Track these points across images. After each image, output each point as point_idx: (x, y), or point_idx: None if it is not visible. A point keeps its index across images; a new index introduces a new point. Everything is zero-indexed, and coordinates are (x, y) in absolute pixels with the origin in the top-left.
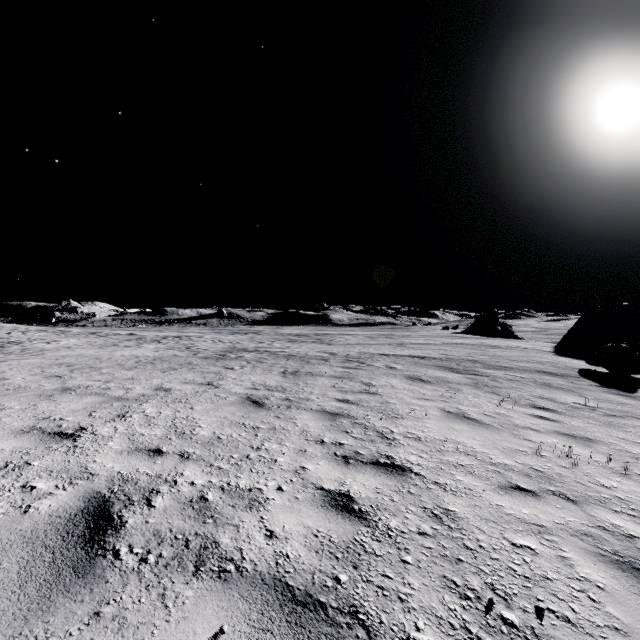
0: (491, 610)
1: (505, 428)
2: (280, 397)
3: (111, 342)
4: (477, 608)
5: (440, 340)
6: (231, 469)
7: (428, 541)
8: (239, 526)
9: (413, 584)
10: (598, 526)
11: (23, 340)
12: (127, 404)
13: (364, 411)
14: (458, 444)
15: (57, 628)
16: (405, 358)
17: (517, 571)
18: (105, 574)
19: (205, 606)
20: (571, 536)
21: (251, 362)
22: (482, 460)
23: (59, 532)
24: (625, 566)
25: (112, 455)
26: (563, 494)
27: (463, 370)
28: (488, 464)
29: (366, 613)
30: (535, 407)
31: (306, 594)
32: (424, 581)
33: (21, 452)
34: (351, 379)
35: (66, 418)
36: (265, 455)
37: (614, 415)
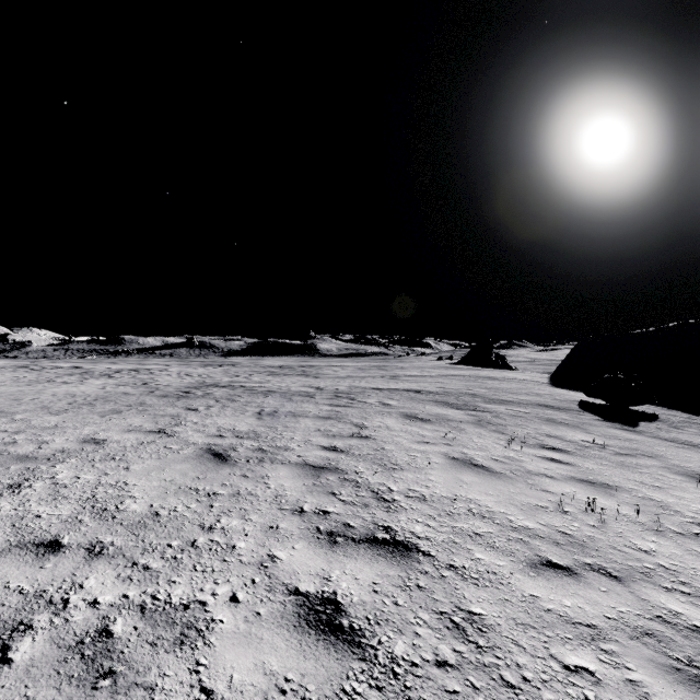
0: None
1: (518, 476)
2: (251, 447)
3: (46, 377)
4: None
5: (435, 372)
6: (164, 568)
7: (451, 678)
8: (155, 688)
9: None
10: (656, 617)
11: None
12: (32, 466)
13: (355, 462)
14: (470, 502)
15: None
16: (400, 392)
17: None
18: None
19: None
20: (631, 640)
21: (221, 401)
22: (501, 524)
23: None
24: None
25: None
26: (603, 568)
27: (463, 405)
28: (509, 530)
29: None
30: (544, 447)
31: None
32: None
33: None
34: (340, 420)
35: None
36: (219, 539)
37: (625, 454)
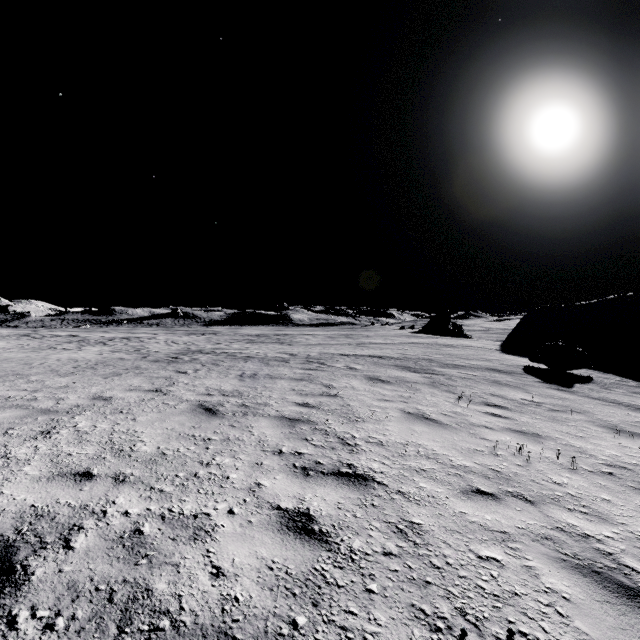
0: None
1: (462, 427)
2: (236, 403)
3: (47, 345)
4: None
5: (398, 340)
6: (175, 491)
7: (394, 562)
8: (179, 565)
9: (379, 619)
10: (556, 527)
11: None
12: (55, 417)
13: (325, 415)
14: (419, 447)
15: None
16: (365, 358)
17: (486, 589)
18: None
19: None
20: (533, 541)
21: (206, 365)
22: (443, 463)
23: None
24: (585, 570)
25: (26, 483)
26: (521, 495)
27: (420, 369)
28: (449, 467)
29: None
30: (488, 404)
31: None
32: (391, 614)
33: None
34: (311, 381)
35: None
36: (216, 471)
37: (557, 410)
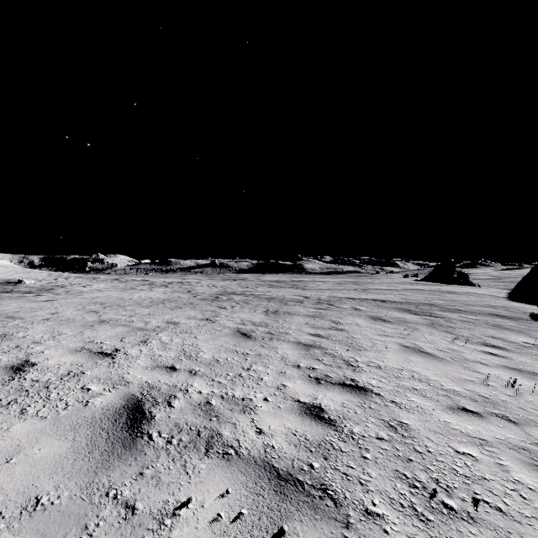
0: (434, 497)
1: (456, 361)
2: (264, 331)
3: (130, 286)
4: (423, 494)
5: (401, 286)
6: (228, 383)
7: (384, 444)
8: (236, 424)
9: (371, 474)
10: (535, 443)
11: (66, 284)
12: (147, 333)
13: (333, 344)
14: (413, 372)
15: (116, 480)
16: (369, 301)
17: (459, 471)
18: (144, 449)
19: (214, 475)
20: (509, 449)
21: (239, 303)
22: (434, 386)
23: (110, 420)
24: None
25: (140, 369)
26: (505, 416)
27: (420, 312)
28: (439, 389)
29: (334, 490)
30: (486, 345)
31: (288, 474)
32: (380, 472)
33: (77, 365)
34: (322, 318)
35: (105, 342)
36: (253, 374)
37: None
